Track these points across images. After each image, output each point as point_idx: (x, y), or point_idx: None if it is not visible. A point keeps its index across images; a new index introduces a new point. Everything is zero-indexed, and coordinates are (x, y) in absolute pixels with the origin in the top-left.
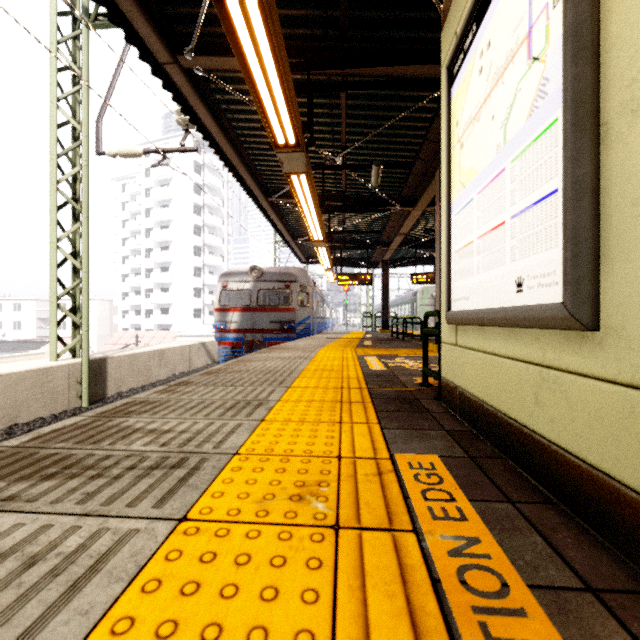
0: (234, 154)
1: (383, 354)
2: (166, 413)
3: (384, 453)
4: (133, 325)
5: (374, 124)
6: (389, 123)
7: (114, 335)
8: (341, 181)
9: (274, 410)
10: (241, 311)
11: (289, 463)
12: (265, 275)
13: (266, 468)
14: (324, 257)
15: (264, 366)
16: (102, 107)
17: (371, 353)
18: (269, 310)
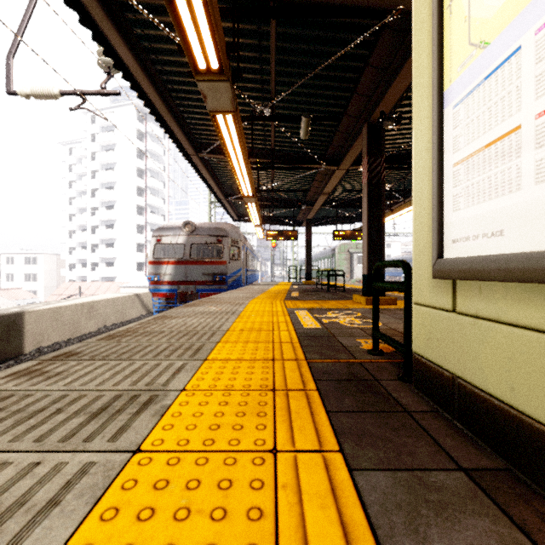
0: (160, 101)
1: (313, 307)
2: None
3: None
4: (80, 277)
5: (304, 73)
6: (321, 67)
7: (60, 286)
8: (270, 138)
9: (168, 416)
10: (174, 264)
11: None
12: (198, 230)
13: None
14: (254, 214)
15: (184, 324)
16: (13, 43)
17: (301, 306)
18: (202, 263)
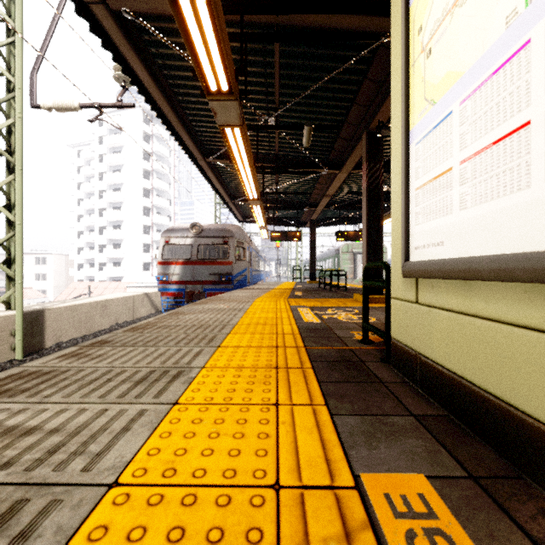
0: (171, 112)
1: (315, 305)
2: (51, 392)
3: (344, 472)
4: (88, 277)
5: (306, 85)
6: (321, 82)
7: (69, 286)
8: (274, 144)
9: (194, 383)
10: (182, 264)
11: (195, 508)
12: (205, 231)
13: (152, 527)
14: (259, 215)
15: (196, 319)
16: (37, 60)
17: (303, 304)
18: (208, 263)
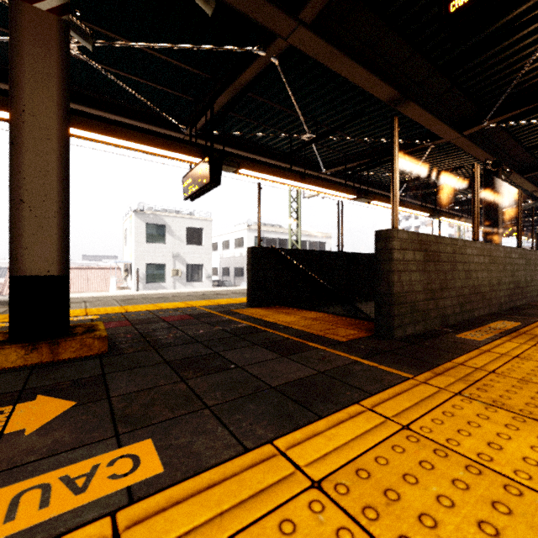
0: None
1: None
2: None
3: None
4: None
5: None
6: None
7: None
8: None
9: None
10: None
11: None
12: None
13: None
14: None
15: None
16: None
17: None
18: None
